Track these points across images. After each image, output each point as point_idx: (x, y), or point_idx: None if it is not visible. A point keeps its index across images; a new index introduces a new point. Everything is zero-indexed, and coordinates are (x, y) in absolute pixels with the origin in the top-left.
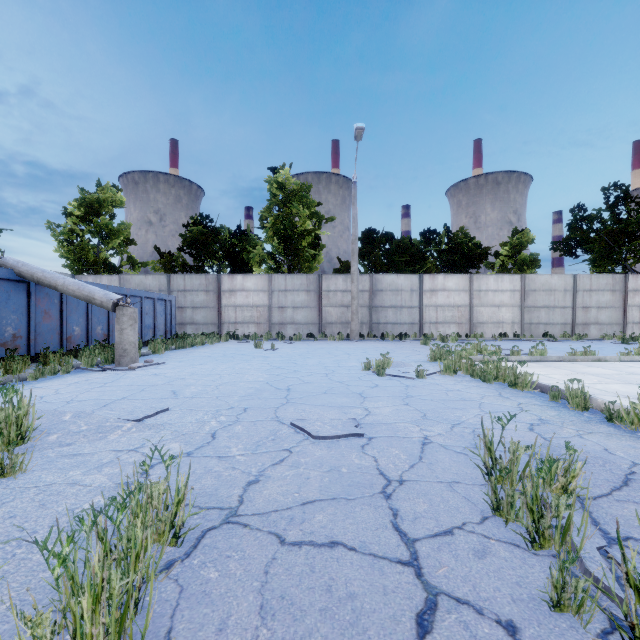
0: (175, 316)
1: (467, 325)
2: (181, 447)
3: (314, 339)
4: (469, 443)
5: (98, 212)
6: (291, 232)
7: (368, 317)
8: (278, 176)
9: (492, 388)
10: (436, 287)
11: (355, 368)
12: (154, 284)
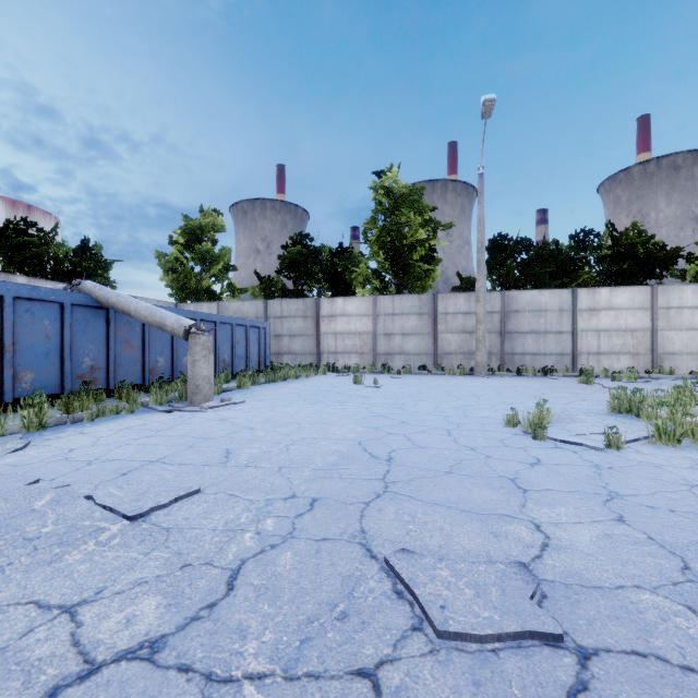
0: (270, 345)
1: (647, 357)
2: (154, 616)
3: (428, 373)
4: None
5: (200, 238)
6: (399, 244)
7: (498, 346)
8: (384, 180)
9: None
10: (598, 305)
11: (491, 421)
12: (251, 311)
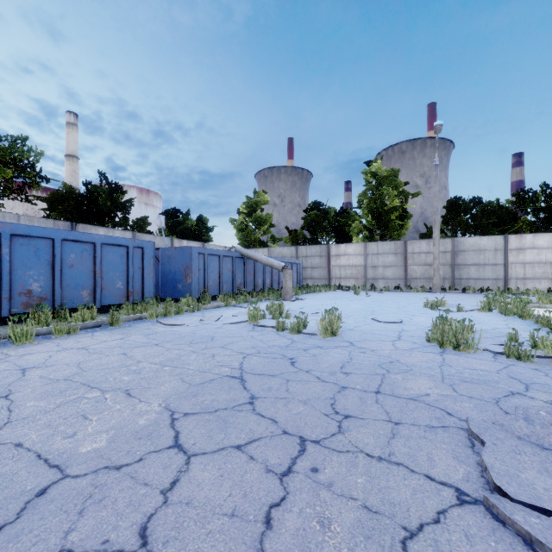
0: (302, 273)
1: None
2: None
3: (400, 290)
4: None
5: (255, 209)
6: (382, 210)
7: (450, 273)
8: (371, 168)
9: (505, 318)
10: (523, 246)
11: (419, 306)
12: (288, 253)
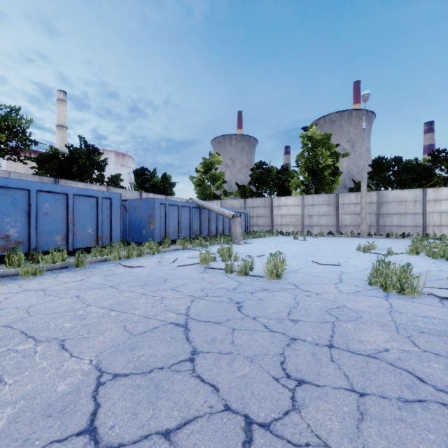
0: (249, 221)
1: None
2: None
3: (332, 236)
4: None
5: (210, 168)
6: (316, 168)
7: (375, 221)
8: (308, 132)
9: (434, 261)
10: (440, 197)
11: (352, 249)
12: (237, 204)
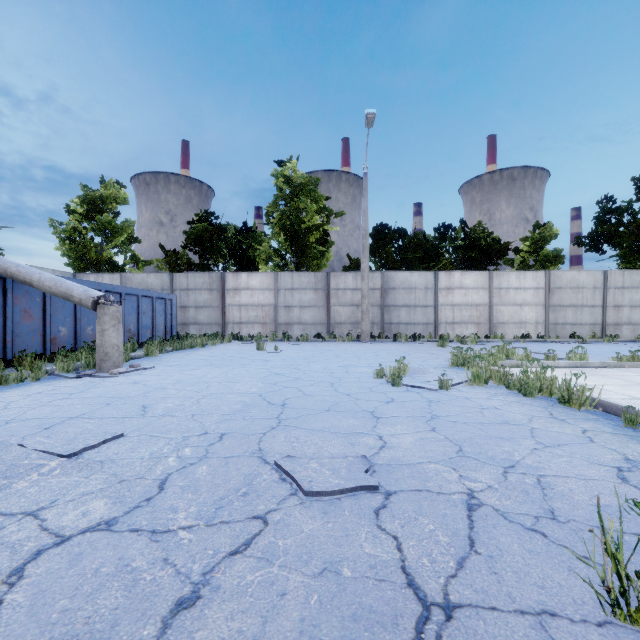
0: (176, 316)
1: (486, 325)
2: (105, 509)
3: (322, 340)
4: (541, 508)
5: (101, 209)
6: (298, 227)
7: (379, 317)
8: (285, 169)
9: (538, 405)
10: (452, 285)
11: (365, 375)
12: (156, 283)
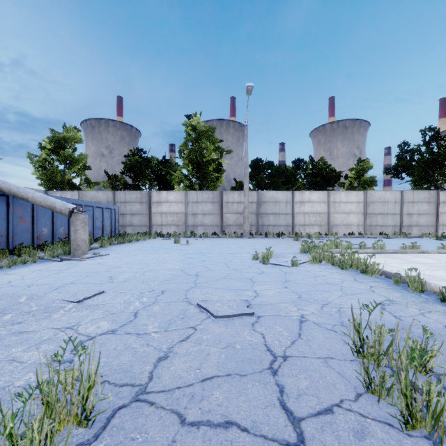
0: (118, 220)
1: (326, 227)
2: (108, 325)
3: (217, 237)
4: (337, 321)
5: (64, 146)
6: (201, 160)
7: (256, 221)
8: (192, 121)
9: (348, 274)
10: (304, 200)
11: (246, 258)
12: (103, 197)
